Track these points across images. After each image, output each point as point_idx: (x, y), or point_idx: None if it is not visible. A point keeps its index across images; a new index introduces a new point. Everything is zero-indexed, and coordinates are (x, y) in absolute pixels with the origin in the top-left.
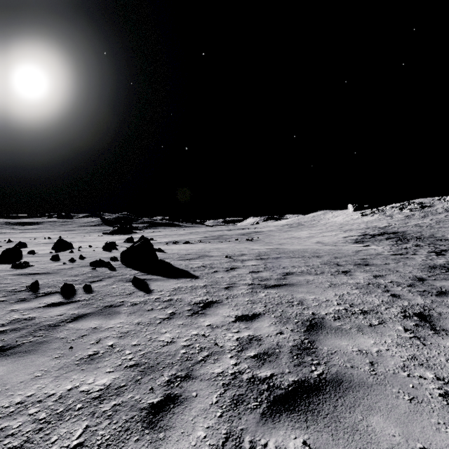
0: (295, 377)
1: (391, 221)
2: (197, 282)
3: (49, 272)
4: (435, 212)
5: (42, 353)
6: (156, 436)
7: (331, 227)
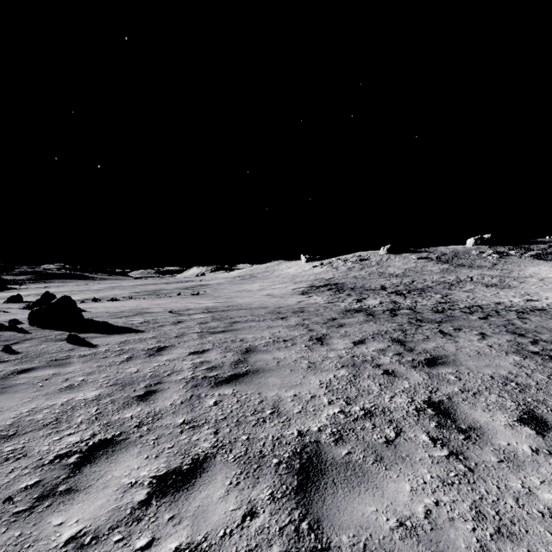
0: (232, 373)
1: (336, 273)
2: (144, 335)
3: None
4: (370, 265)
5: (15, 392)
6: (149, 402)
7: (283, 279)
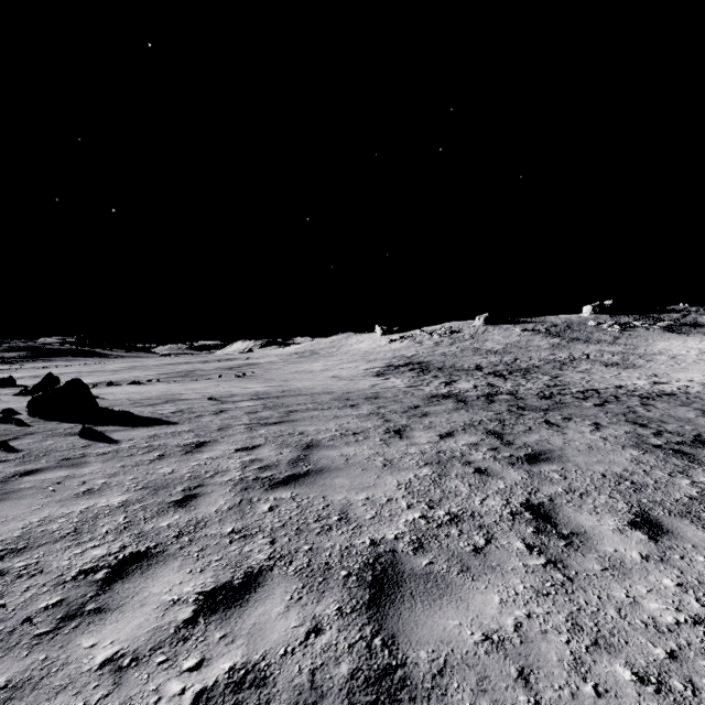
0: (290, 473)
1: (420, 349)
2: (178, 427)
3: None
4: (462, 338)
5: (19, 498)
6: (189, 509)
7: (353, 357)
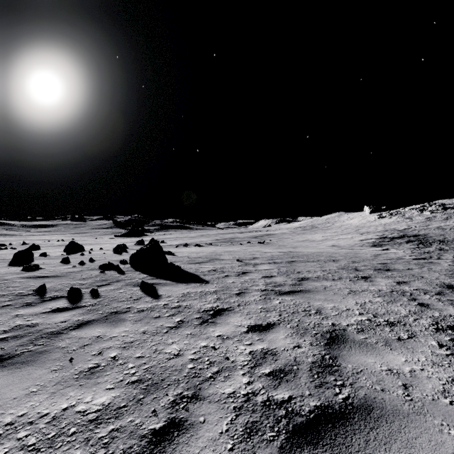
0: (316, 401)
1: (411, 223)
2: (207, 287)
3: (58, 275)
4: None
5: (40, 365)
6: None
7: (346, 230)
